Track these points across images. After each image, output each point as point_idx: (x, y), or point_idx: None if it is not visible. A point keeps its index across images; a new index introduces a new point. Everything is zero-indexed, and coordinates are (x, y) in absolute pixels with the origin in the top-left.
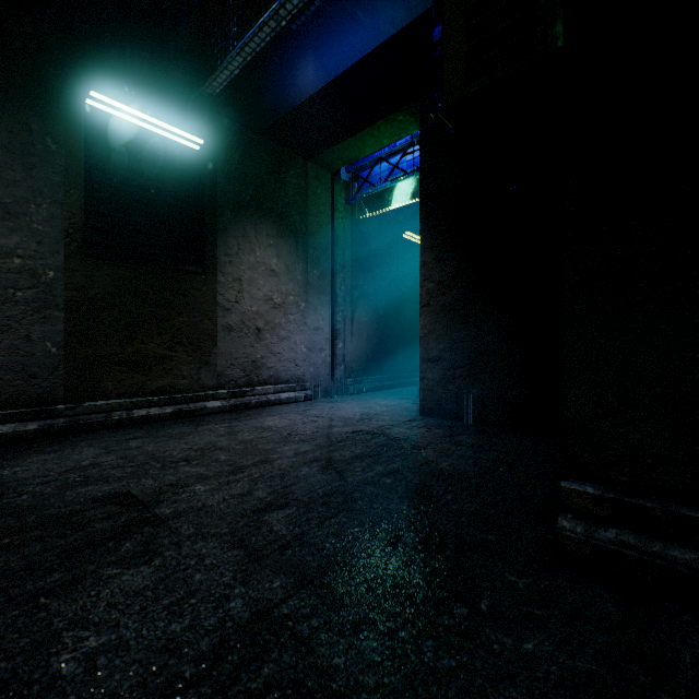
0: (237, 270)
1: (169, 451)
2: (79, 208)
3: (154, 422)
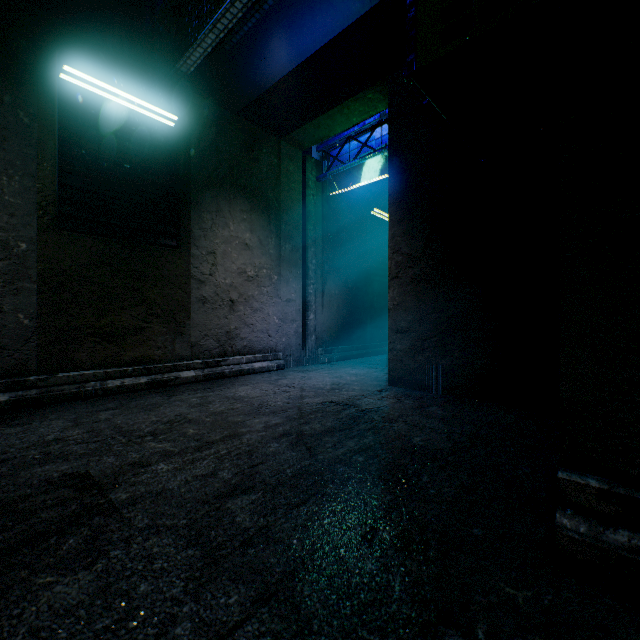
0: (211, 243)
1: (138, 424)
2: (52, 180)
3: (128, 392)
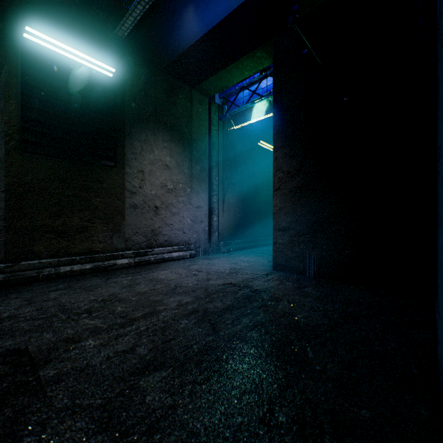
0: (140, 164)
1: (78, 303)
2: (16, 114)
3: (76, 275)
